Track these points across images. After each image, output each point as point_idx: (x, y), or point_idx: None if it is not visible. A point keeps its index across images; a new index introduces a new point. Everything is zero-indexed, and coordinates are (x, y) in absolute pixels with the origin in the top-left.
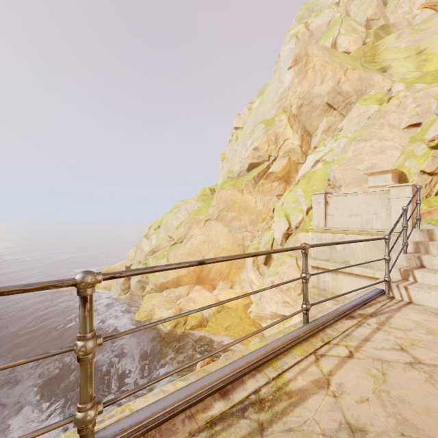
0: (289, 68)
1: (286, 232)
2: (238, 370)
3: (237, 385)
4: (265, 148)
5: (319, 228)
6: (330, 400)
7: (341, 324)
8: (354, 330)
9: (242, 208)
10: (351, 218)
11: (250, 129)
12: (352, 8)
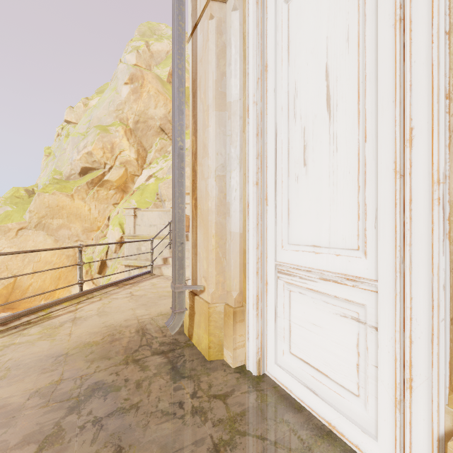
0: (126, 83)
1: (120, 240)
2: (17, 314)
3: (15, 321)
4: (100, 155)
5: (130, 235)
6: (72, 314)
7: (107, 289)
8: (113, 291)
9: (73, 215)
10: (151, 227)
11: (83, 130)
12: (186, 49)
